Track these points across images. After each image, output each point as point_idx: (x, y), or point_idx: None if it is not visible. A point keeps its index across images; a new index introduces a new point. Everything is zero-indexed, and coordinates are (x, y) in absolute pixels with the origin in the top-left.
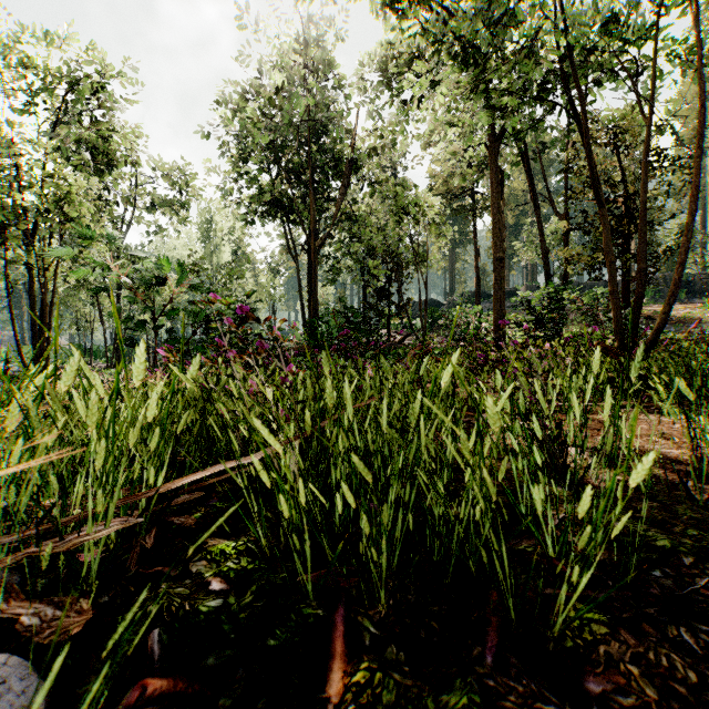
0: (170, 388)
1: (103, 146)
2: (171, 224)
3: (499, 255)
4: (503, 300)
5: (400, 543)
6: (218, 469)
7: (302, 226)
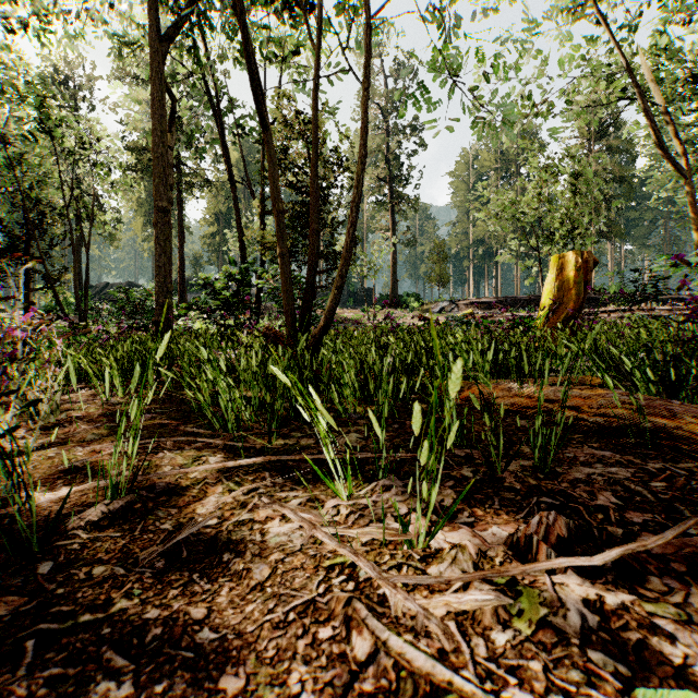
0: None
1: None
2: None
3: (162, 204)
4: (169, 270)
5: None
6: None
7: None
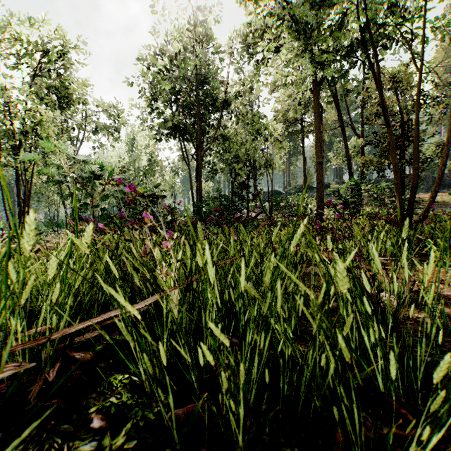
0: (67, 250)
1: (64, 91)
2: (108, 142)
3: (319, 160)
4: (322, 190)
5: (256, 383)
6: (109, 315)
7: (192, 143)
